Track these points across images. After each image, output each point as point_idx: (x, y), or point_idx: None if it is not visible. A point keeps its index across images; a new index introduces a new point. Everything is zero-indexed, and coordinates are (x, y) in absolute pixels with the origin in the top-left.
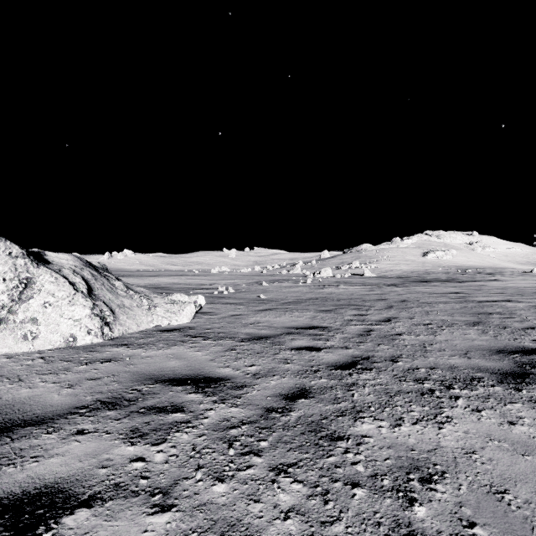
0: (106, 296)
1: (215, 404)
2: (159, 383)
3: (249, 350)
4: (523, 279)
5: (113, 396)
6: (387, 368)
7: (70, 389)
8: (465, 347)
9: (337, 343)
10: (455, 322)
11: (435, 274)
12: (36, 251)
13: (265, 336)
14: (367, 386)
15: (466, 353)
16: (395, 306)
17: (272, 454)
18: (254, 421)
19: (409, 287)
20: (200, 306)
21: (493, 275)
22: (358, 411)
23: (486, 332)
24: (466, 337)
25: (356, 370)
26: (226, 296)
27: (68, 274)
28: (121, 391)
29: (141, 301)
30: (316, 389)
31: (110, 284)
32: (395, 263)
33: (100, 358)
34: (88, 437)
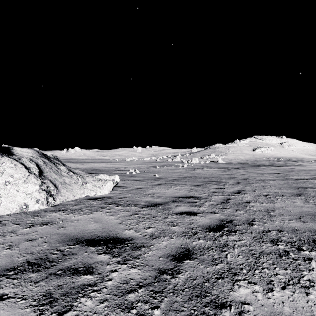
0: (53, 177)
1: (119, 264)
2: (78, 244)
3: (147, 214)
4: None
5: (40, 257)
6: (246, 230)
7: (9, 249)
8: (297, 213)
9: (207, 209)
10: (284, 193)
11: (261, 161)
12: (6, 146)
13: (158, 203)
14: (235, 247)
15: (299, 217)
16: (241, 182)
17: None
18: (149, 284)
19: (248, 170)
20: (116, 182)
21: (297, 162)
22: (234, 273)
23: (307, 201)
24: (296, 205)
25: (224, 232)
26: (134, 175)
27: (25, 162)
28: (48, 252)
29: (77, 179)
30: (197, 250)
31: (56, 168)
32: (236, 155)
33: (41, 221)
34: (4, 304)
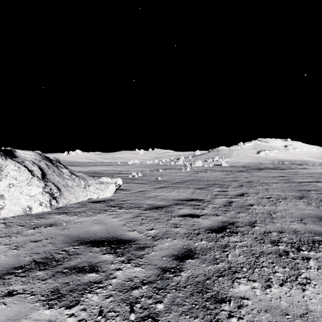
0: (55, 179)
1: (123, 263)
2: (83, 245)
3: (150, 217)
4: (321, 167)
5: (46, 257)
6: (248, 231)
7: (16, 250)
8: (299, 215)
9: (210, 211)
10: (286, 196)
11: (265, 164)
12: (9, 149)
13: (161, 206)
14: (236, 247)
15: (301, 219)
16: (245, 185)
17: (167, 318)
18: (152, 281)
19: (251, 173)
20: (119, 185)
21: (302, 165)
22: (234, 272)
23: (310, 203)
24: (298, 208)
25: (226, 233)
26: (136, 178)
27: (28, 164)
28: (53, 252)
29: (80, 182)
30: (199, 250)
31: (59, 171)
32: (240, 158)
33: (45, 223)
34: (14, 299)
